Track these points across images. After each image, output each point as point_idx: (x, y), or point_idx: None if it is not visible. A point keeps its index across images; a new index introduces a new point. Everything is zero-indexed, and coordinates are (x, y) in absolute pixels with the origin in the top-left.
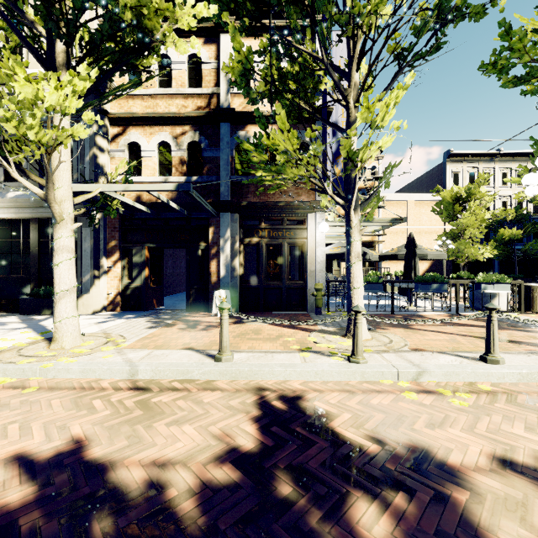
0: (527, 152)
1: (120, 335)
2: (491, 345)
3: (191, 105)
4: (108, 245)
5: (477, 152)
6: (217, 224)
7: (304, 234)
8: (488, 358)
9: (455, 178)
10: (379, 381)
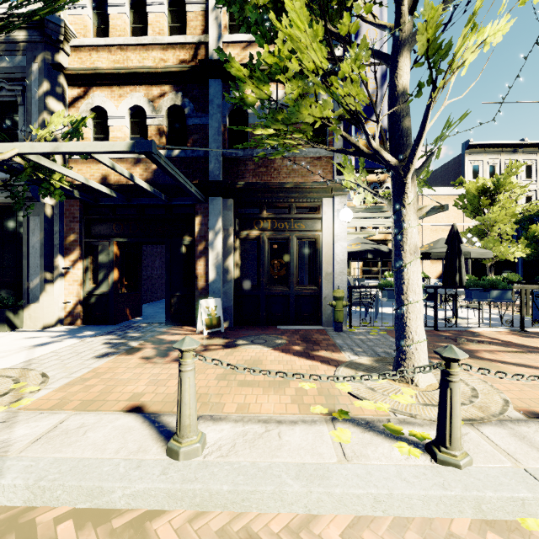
0: None
1: (42, 375)
2: None
3: (171, 58)
4: (65, 239)
5: (499, 142)
6: (205, 212)
7: (318, 225)
8: None
9: (474, 171)
10: (515, 519)
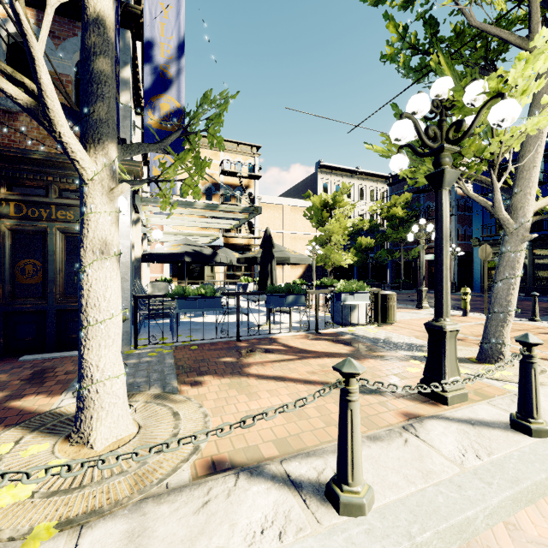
0: (377, 174)
1: None
2: (348, 462)
3: None
4: None
5: (342, 167)
6: None
7: None
8: (343, 500)
9: (324, 189)
10: None
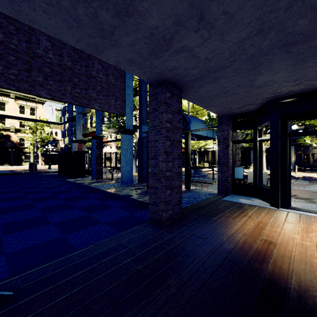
0: None
1: None
2: None
3: None
4: None
5: None
6: None
7: None
8: None
9: None
10: None
